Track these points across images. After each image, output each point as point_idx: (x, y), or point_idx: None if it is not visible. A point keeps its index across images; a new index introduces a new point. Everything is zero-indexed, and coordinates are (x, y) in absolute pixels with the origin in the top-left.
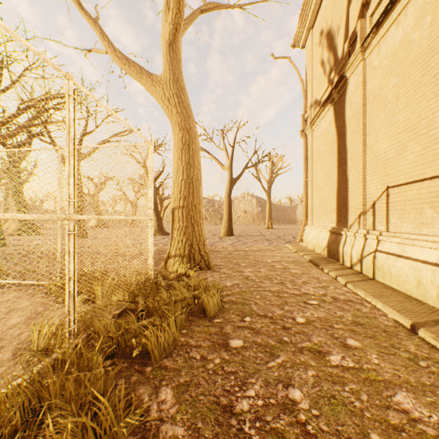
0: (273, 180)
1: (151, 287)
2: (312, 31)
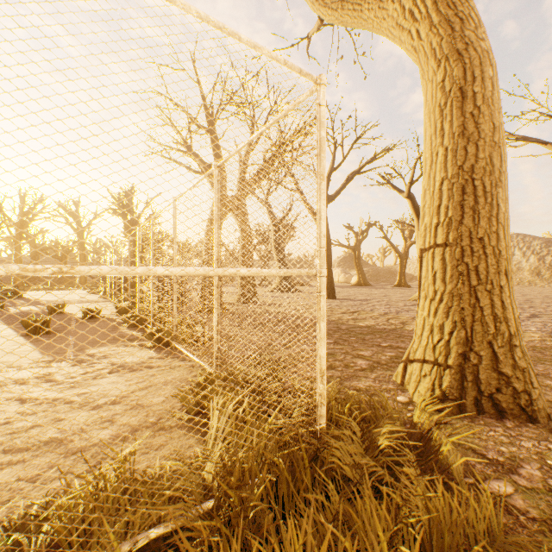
0: None
1: (303, 458)
2: None
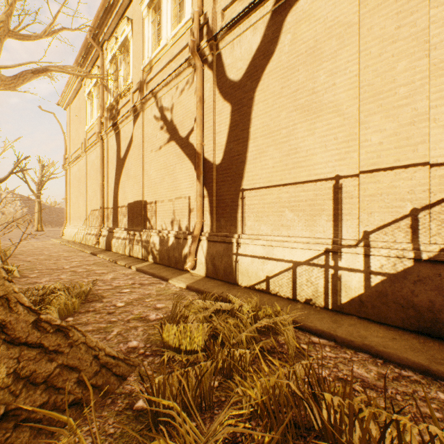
0: (44, 184)
1: None
2: (71, 107)
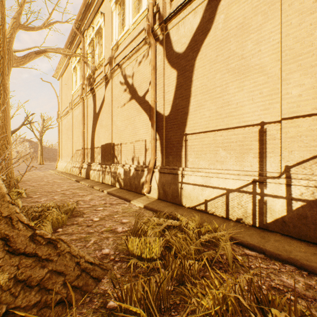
0: (44, 132)
1: None
2: (62, 78)
